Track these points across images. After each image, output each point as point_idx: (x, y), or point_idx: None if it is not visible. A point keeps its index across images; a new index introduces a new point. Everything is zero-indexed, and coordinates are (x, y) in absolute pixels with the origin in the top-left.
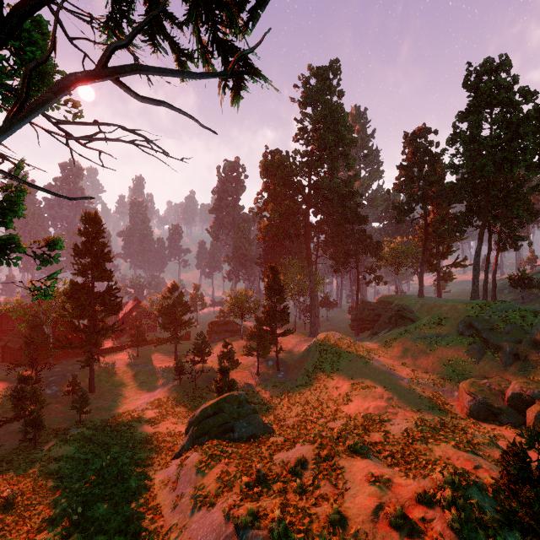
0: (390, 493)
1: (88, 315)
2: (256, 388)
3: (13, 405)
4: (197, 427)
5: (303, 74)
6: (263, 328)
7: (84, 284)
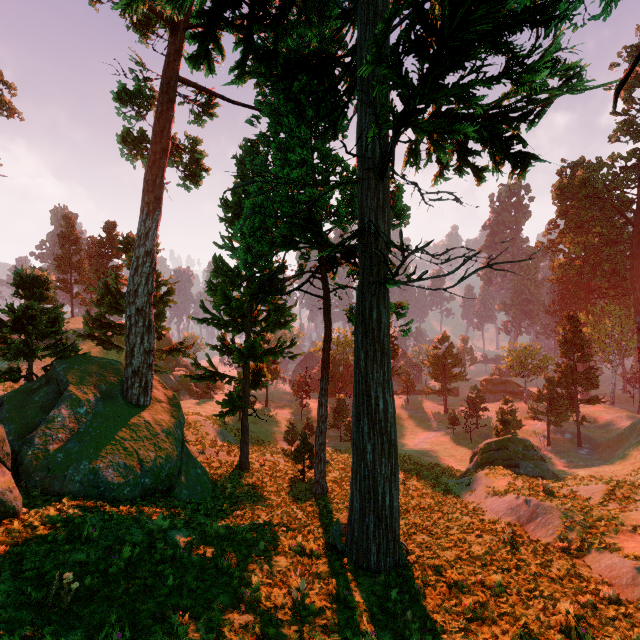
0: None
1: None
2: (545, 456)
3: (334, 417)
4: (482, 456)
5: (626, 46)
6: (556, 391)
7: None
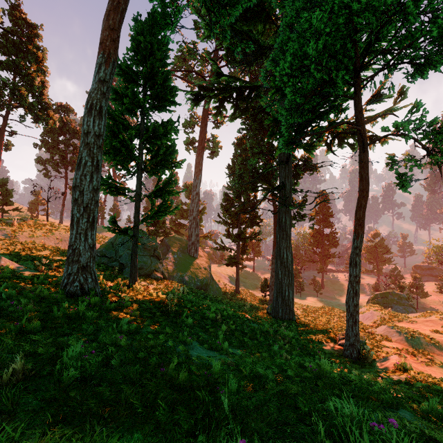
0: (442, 321)
1: (320, 246)
2: None
3: None
4: (371, 301)
5: None
6: None
7: (319, 229)
